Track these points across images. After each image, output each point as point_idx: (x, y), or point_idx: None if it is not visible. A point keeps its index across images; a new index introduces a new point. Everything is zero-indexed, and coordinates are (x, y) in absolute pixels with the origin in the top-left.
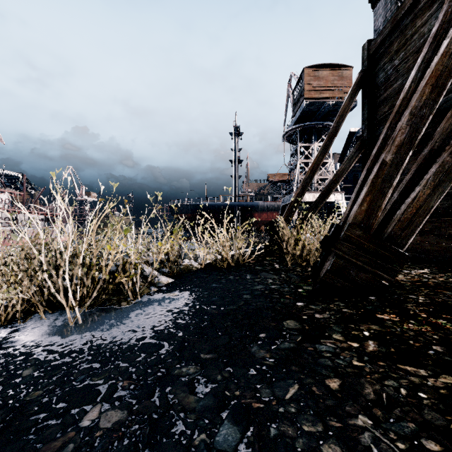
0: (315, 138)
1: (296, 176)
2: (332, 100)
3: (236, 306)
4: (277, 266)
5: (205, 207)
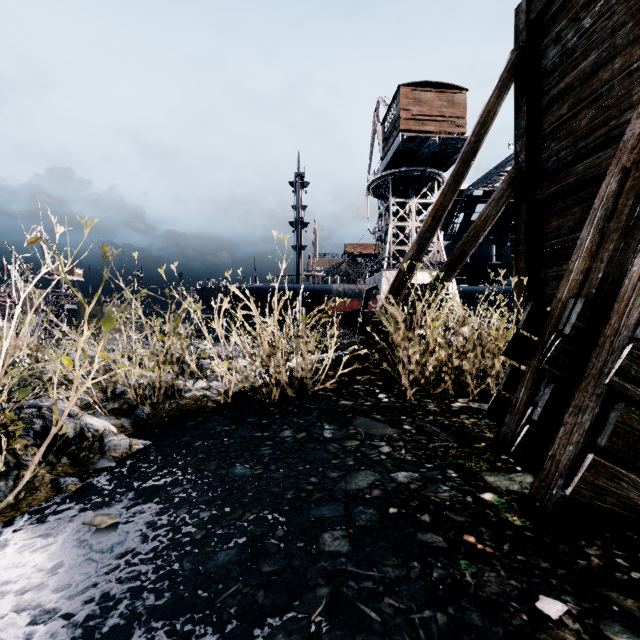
0: (414, 192)
1: (388, 247)
2: (439, 135)
3: (301, 632)
4: (384, 398)
5: (252, 292)
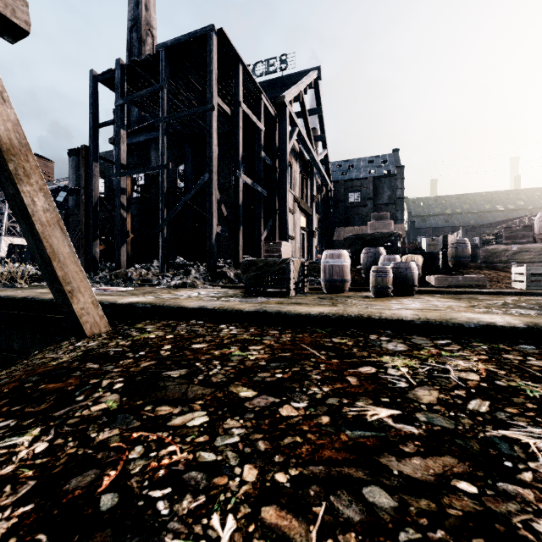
0: None
1: (5, 223)
2: None
3: None
4: None
5: None
